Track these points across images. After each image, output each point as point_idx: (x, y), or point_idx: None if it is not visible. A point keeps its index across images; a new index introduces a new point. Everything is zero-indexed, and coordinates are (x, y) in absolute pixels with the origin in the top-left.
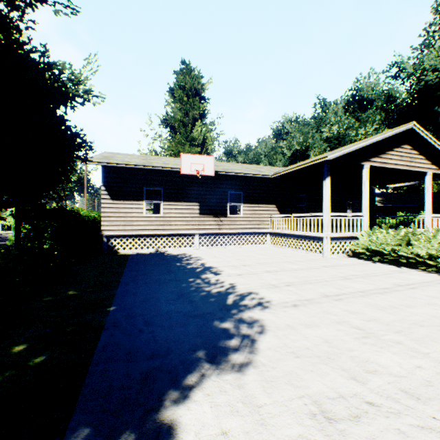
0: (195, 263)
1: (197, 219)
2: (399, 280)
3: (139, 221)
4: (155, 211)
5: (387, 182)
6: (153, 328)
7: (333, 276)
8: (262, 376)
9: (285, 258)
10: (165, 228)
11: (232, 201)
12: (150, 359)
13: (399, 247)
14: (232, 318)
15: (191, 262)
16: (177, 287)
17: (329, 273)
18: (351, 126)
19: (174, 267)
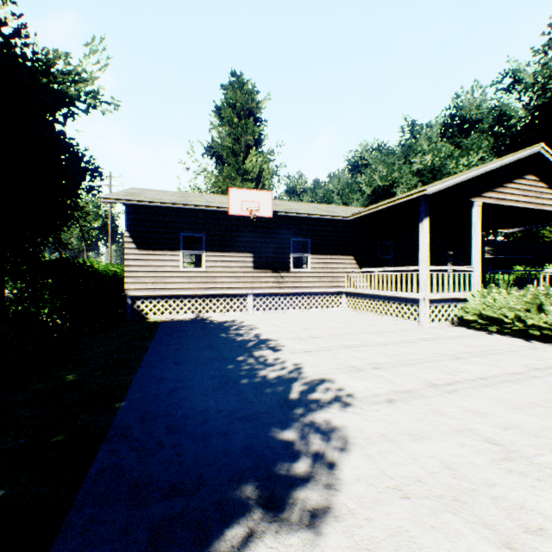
0: (247, 334)
1: (250, 275)
2: (532, 361)
3: (174, 277)
4: (196, 264)
5: (501, 226)
6: (179, 438)
7: (437, 353)
8: (351, 538)
9: (368, 327)
10: (208, 287)
11: (295, 251)
12: (168, 498)
13: (527, 313)
14: (298, 422)
15: (241, 333)
16: (219, 369)
17: (432, 349)
18: (449, 155)
19: (219, 340)
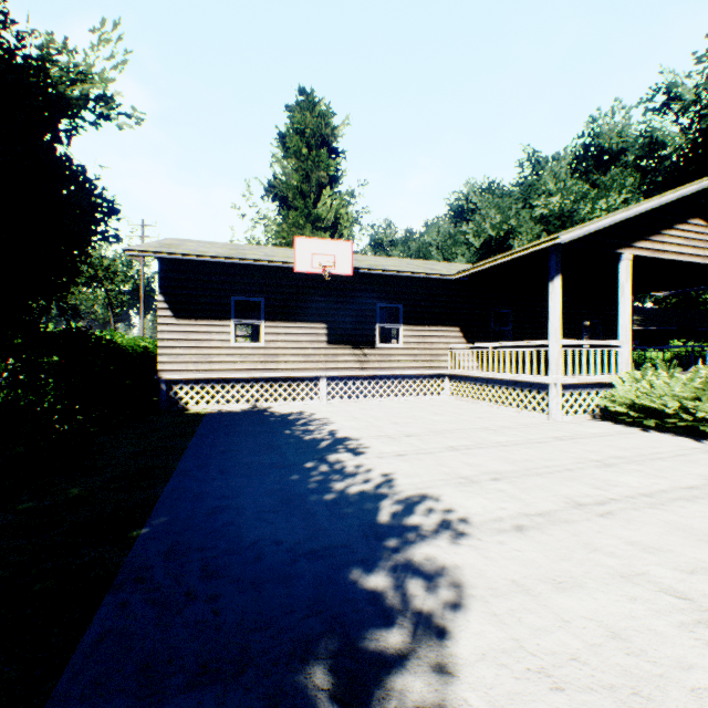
0: (319, 431)
1: (324, 352)
2: None
3: (222, 354)
4: (254, 339)
5: (655, 287)
6: (218, 586)
7: (578, 458)
8: None
9: (480, 421)
10: (268, 367)
11: (383, 321)
12: (195, 688)
13: (697, 403)
14: (391, 561)
15: (311, 429)
16: (280, 480)
17: (569, 452)
18: (583, 196)
19: (281, 439)
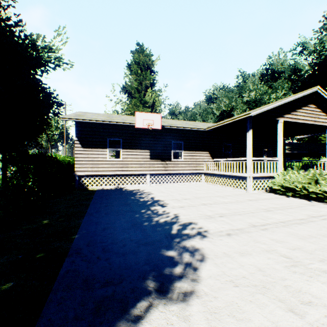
0: (146, 197)
1: (148, 163)
2: (311, 212)
3: (103, 164)
4: (116, 156)
5: (295, 134)
6: (109, 255)
7: (256, 208)
8: (206, 307)
9: (217, 193)
10: (123, 169)
11: (174, 149)
12: (104, 287)
13: (309, 184)
14: (177, 246)
15: (143, 196)
16: (131, 217)
17: (253, 205)
18: (265, 92)
19: (130, 200)
